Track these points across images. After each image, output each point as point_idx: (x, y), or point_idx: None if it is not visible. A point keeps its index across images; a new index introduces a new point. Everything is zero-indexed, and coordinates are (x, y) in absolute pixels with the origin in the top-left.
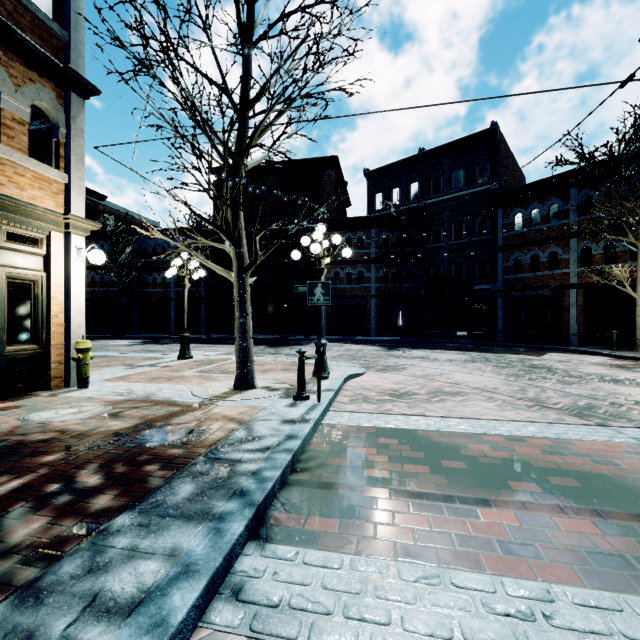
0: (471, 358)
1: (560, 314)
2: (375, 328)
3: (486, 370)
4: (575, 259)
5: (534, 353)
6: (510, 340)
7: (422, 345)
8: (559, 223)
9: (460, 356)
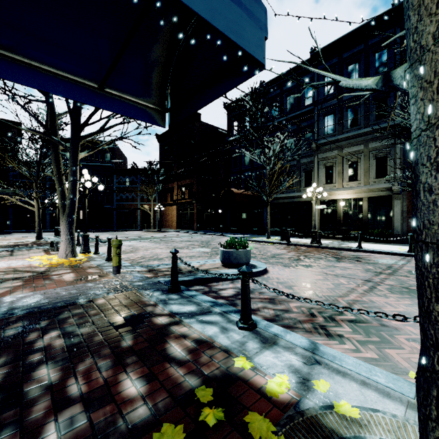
0: (102, 233)
1: (135, 218)
2: (49, 225)
3: (106, 235)
4: (139, 199)
5: (124, 231)
6: (119, 228)
7: (81, 231)
8: (135, 186)
9: (98, 233)
